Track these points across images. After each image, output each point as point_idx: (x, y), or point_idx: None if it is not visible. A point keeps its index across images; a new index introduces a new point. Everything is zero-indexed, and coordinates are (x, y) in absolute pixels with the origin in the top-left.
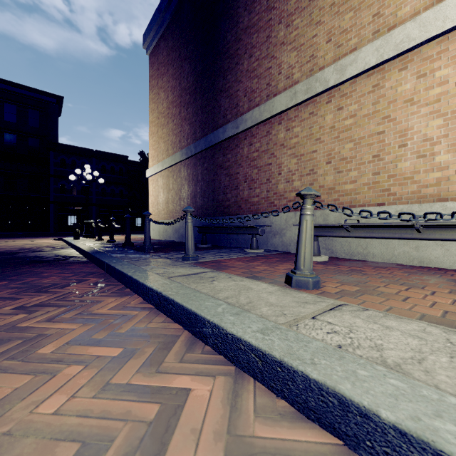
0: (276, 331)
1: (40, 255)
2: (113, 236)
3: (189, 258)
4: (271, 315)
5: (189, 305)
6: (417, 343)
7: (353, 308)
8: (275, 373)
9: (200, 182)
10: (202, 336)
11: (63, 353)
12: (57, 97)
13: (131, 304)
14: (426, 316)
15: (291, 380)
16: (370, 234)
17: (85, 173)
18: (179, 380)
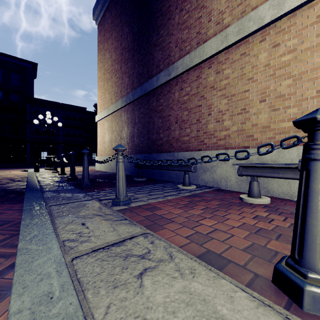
0: None
1: None
2: (64, 170)
3: (120, 202)
4: None
5: None
6: None
7: None
8: None
9: (137, 124)
10: None
11: None
12: (32, 64)
13: None
14: None
15: None
16: None
17: (46, 118)
18: None
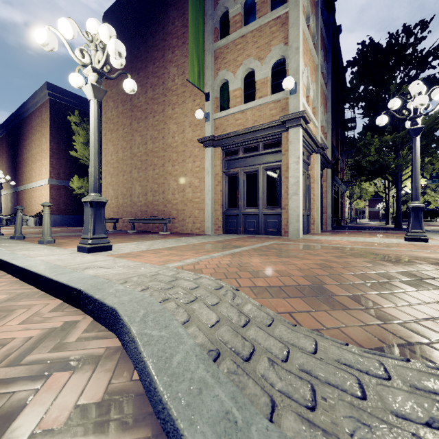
0: None
1: None
2: None
3: None
4: None
5: None
6: None
7: None
8: None
9: (12, 203)
10: None
11: None
12: None
13: None
14: None
15: None
16: None
17: None
18: None
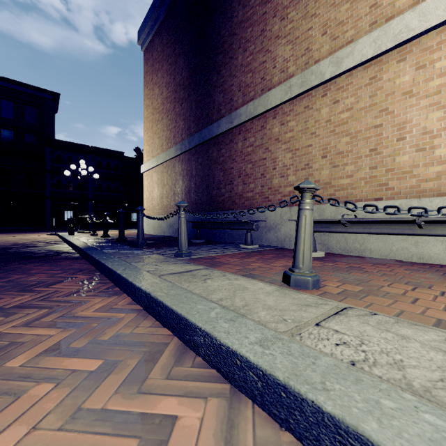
0: (277, 343)
1: (32, 250)
2: (107, 232)
3: (182, 254)
4: (269, 321)
5: (179, 309)
6: (442, 358)
7: (360, 312)
8: (278, 398)
9: (194, 177)
10: (193, 345)
11: (34, 367)
12: (53, 94)
13: (118, 305)
14: (441, 321)
15: (299, 410)
16: (368, 229)
17: (80, 168)
18: (165, 404)
